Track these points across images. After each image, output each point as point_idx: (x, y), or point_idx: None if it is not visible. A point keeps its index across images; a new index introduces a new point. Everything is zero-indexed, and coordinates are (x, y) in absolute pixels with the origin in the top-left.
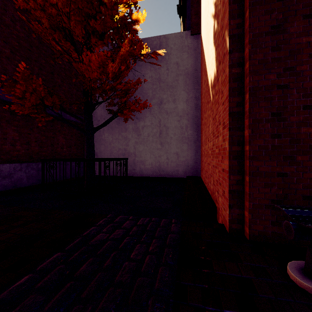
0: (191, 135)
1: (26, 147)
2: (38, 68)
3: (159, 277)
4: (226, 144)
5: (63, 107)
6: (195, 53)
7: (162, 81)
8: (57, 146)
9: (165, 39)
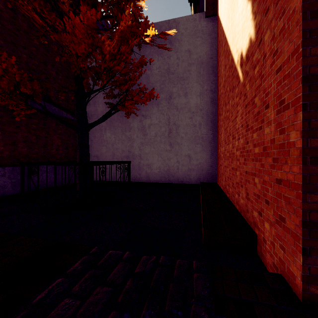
0: (205, 134)
1: (11, 148)
2: (27, 57)
3: None
4: (294, 135)
5: (59, 102)
6: (211, 39)
7: (171, 72)
8: (51, 147)
9: (174, 23)
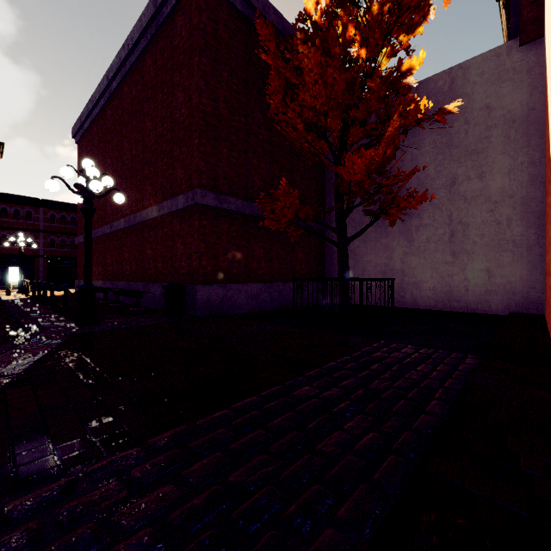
0: (520, 235)
1: (268, 265)
2: (279, 171)
3: (448, 382)
4: None
5: None
6: (531, 78)
7: (454, 146)
8: (295, 262)
9: (460, 71)
